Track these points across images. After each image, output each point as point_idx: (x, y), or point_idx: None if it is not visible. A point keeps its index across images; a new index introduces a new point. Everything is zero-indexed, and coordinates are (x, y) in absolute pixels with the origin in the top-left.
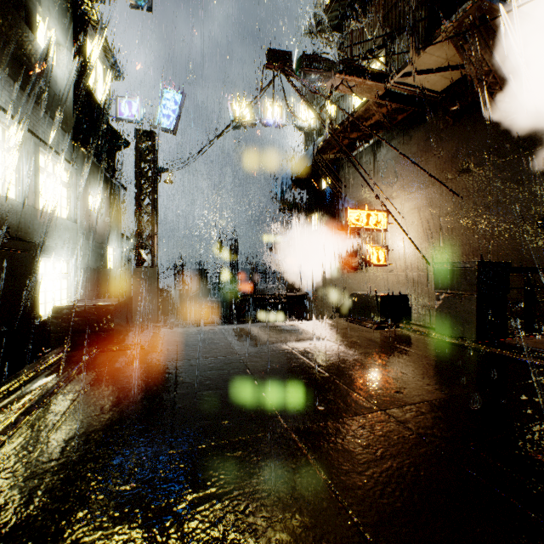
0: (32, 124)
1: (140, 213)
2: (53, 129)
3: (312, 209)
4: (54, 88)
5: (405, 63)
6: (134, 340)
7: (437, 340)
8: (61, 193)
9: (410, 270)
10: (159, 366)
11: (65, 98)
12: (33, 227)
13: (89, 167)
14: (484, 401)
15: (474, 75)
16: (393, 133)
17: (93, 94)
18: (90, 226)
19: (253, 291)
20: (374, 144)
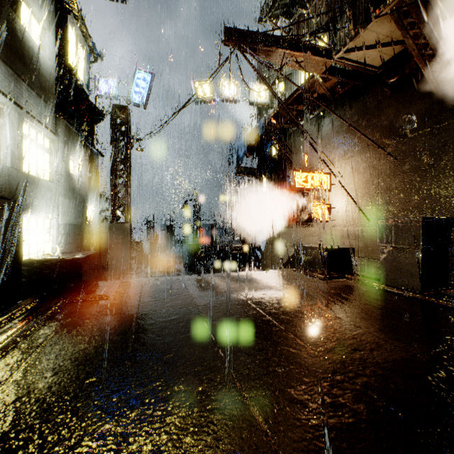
0: (16, 96)
1: (115, 176)
2: (36, 101)
3: (263, 173)
4: (37, 66)
5: (348, 39)
6: (101, 290)
7: (383, 291)
8: (44, 158)
9: (350, 226)
10: (119, 318)
11: (47, 74)
12: (17, 187)
13: (70, 135)
14: (448, 362)
15: (413, 48)
16: (335, 105)
17: (74, 73)
18: (71, 187)
19: (213, 244)
20: (318, 115)
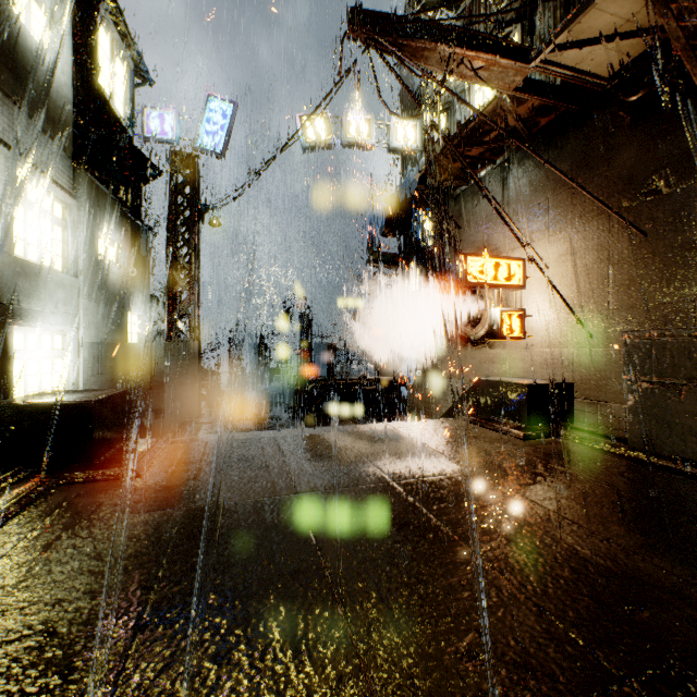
0: (1, 128)
1: (175, 267)
2: (38, 140)
3: (412, 261)
4: (41, 81)
5: (560, 27)
6: (128, 460)
7: (636, 462)
8: (53, 234)
9: (559, 345)
10: (147, 521)
11: (59, 97)
12: (2, 280)
13: (99, 199)
14: None
15: (676, 36)
16: (532, 145)
17: (107, 101)
18: (100, 283)
19: (331, 375)
20: (503, 164)
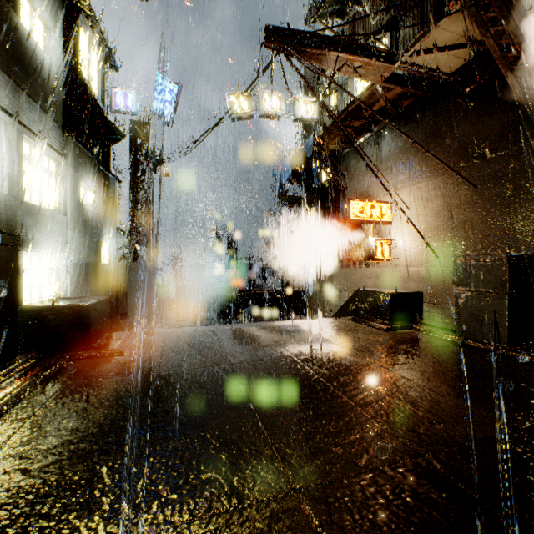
0: (15, 109)
1: (135, 207)
2: (39, 116)
3: (311, 202)
4: (41, 73)
5: (415, 40)
6: (114, 344)
7: (460, 345)
8: (49, 184)
9: (416, 265)
10: (135, 380)
11: (53, 84)
12: (15, 219)
13: (81, 157)
14: None
15: (494, 49)
16: (398, 120)
17: (86, 84)
18: (82, 219)
19: (251, 287)
20: (377, 133)
